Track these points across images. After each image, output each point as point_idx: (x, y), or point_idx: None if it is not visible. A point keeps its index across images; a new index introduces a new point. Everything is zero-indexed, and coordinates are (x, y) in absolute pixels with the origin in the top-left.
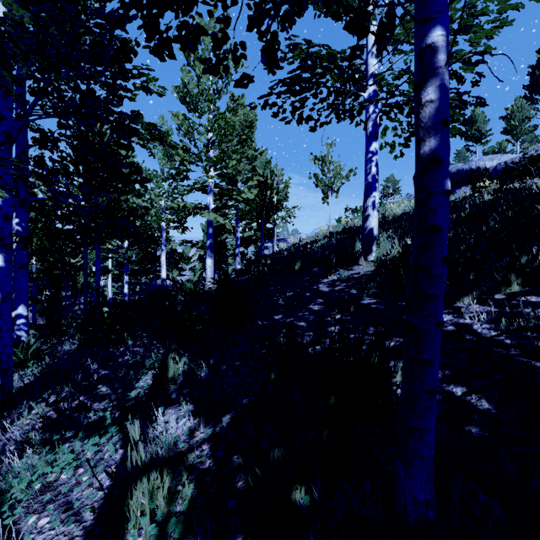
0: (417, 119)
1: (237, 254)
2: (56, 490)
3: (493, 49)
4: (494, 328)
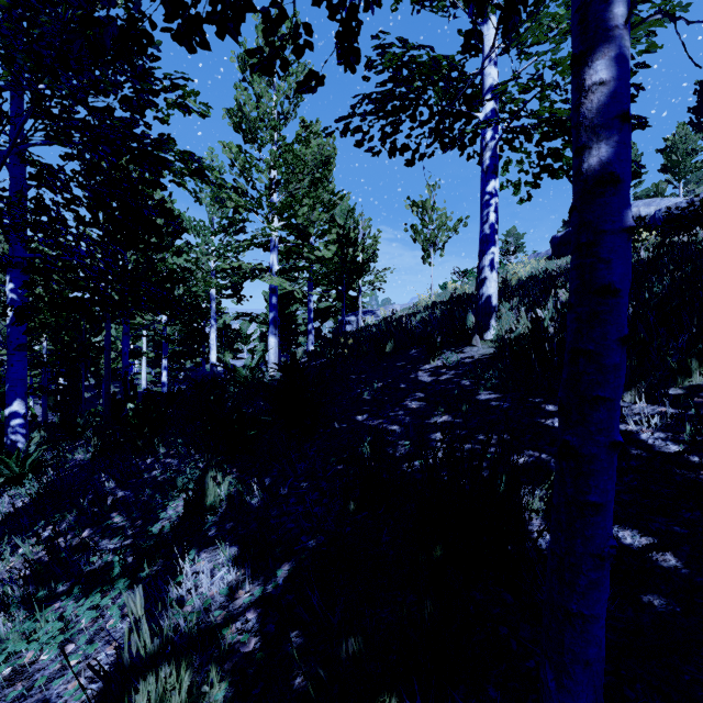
0: (576, 114)
1: (310, 331)
2: (30, 679)
3: (659, 47)
4: (672, 439)
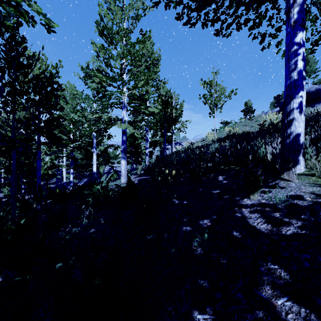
0: None
1: (147, 154)
2: None
3: None
4: None
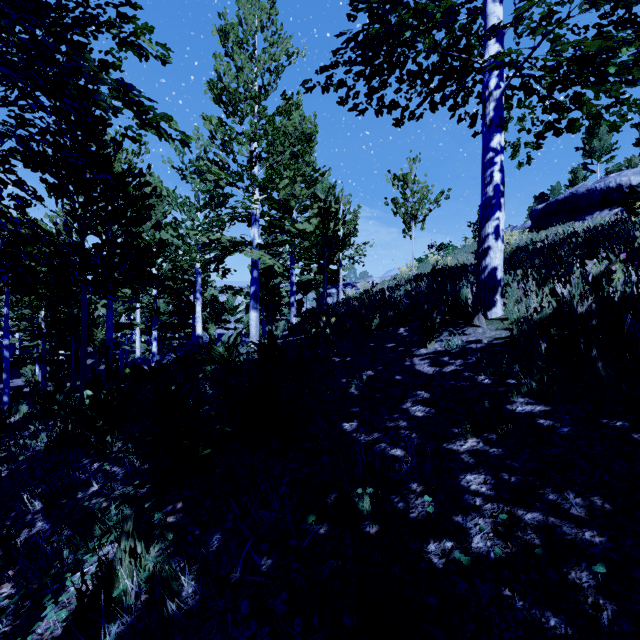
0: None
1: (292, 303)
2: None
3: None
4: None
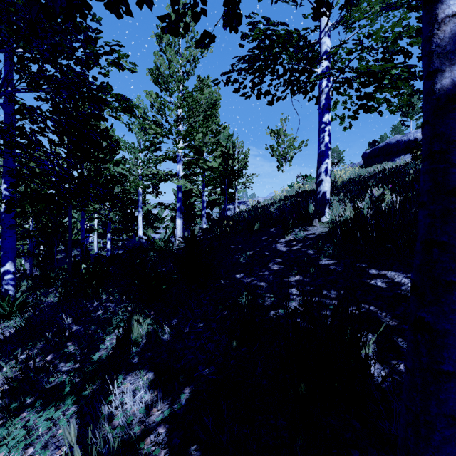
0: (428, 44)
1: (203, 215)
2: None
3: None
4: None
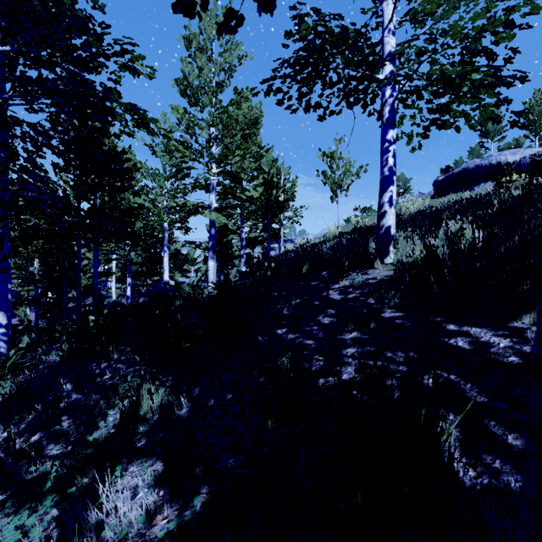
0: None
1: (242, 255)
2: None
3: (541, 8)
4: None
